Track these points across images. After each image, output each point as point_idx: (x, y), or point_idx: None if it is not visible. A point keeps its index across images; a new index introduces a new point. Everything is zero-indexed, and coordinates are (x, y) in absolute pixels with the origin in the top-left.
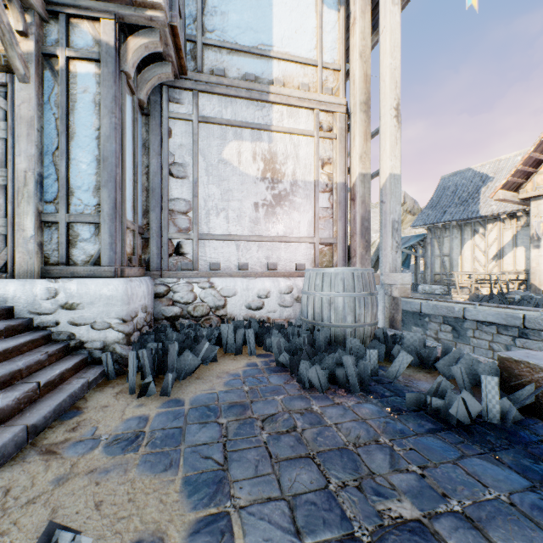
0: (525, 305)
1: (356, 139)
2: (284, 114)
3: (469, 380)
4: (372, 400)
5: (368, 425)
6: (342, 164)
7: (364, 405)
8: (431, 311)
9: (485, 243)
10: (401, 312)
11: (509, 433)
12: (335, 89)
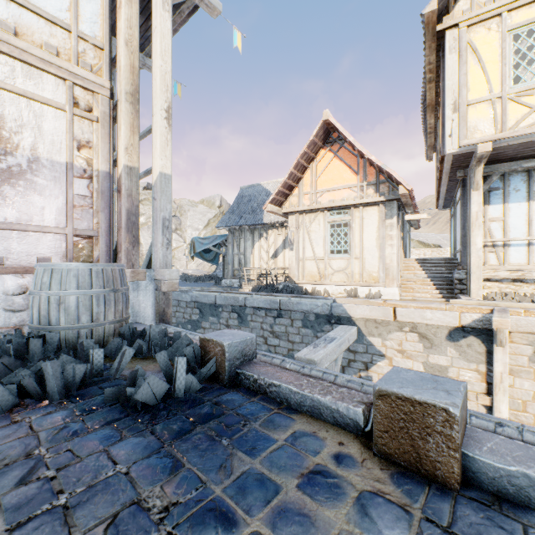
0: (285, 292)
1: (122, 129)
2: (18, 71)
3: (188, 362)
4: (70, 406)
5: (35, 438)
6: (106, 151)
7: (54, 414)
8: (223, 302)
9: (267, 245)
10: (201, 305)
11: (184, 403)
12: (97, 67)
